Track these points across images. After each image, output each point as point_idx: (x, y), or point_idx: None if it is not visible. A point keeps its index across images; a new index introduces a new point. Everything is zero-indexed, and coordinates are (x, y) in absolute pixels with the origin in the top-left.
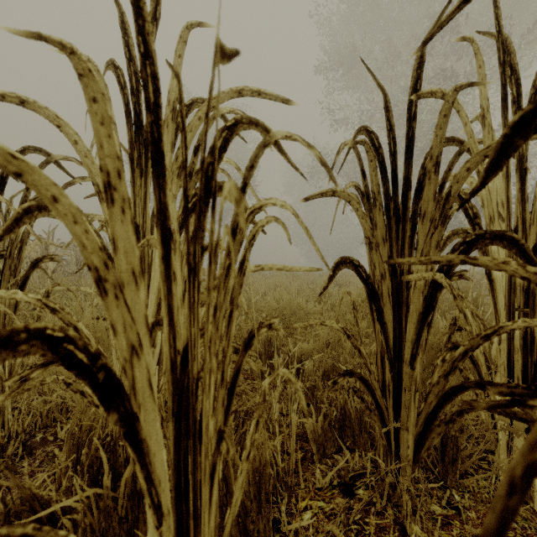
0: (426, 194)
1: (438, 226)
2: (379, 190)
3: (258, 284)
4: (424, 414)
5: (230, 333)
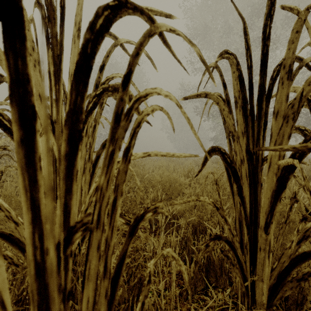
0: (279, 96)
1: (295, 120)
2: (239, 95)
3: (149, 165)
4: (277, 270)
5: (114, 221)
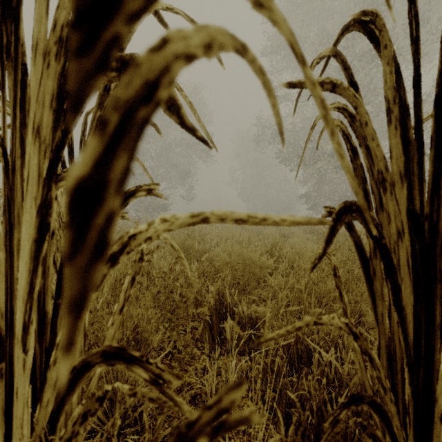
0: None
1: None
2: (396, 96)
3: (211, 235)
4: None
5: None
